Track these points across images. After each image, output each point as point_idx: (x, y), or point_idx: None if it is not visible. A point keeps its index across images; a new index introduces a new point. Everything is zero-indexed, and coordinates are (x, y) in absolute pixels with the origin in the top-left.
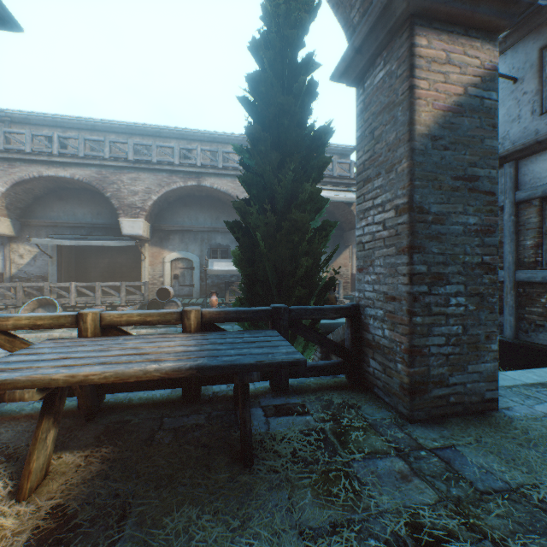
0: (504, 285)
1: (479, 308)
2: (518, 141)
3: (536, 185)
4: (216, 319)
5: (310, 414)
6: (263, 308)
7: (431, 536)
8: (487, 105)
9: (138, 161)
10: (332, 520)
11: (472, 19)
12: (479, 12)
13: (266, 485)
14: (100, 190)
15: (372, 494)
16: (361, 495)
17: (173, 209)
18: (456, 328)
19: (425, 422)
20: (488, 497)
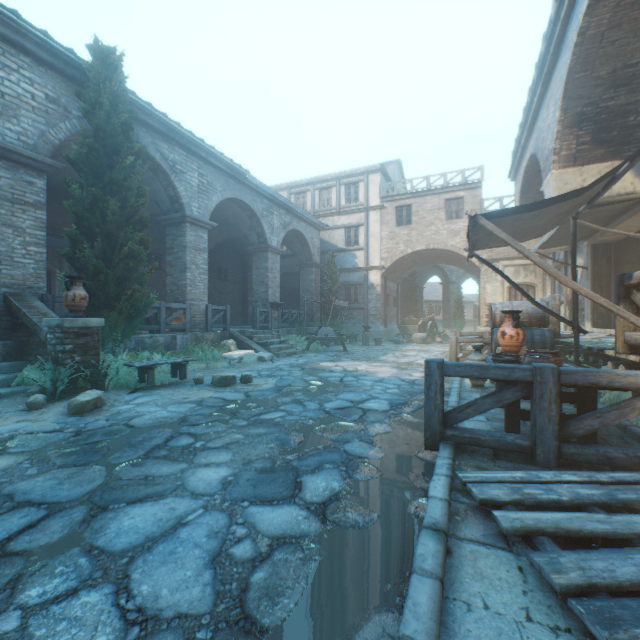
0: None
1: None
2: None
3: None
4: None
5: None
6: None
7: None
8: None
9: (539, 69)
10: None
11: None
12: None
13: None
14: (536, 154)
15: None
16: None
17: None
18: None
19: None
20: None
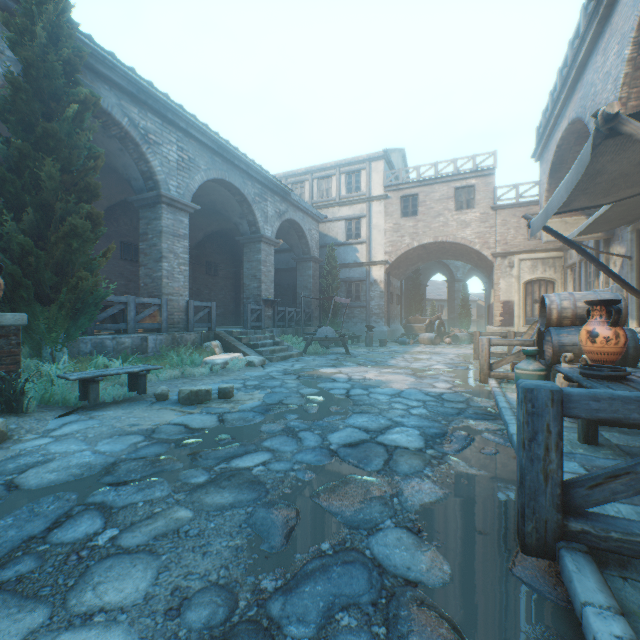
0: None
1: None
2: None
3: None
4: None
5: None
6: None
7: None
8: None
9: (597, 1)
10: None
11: None
12: None
13: None
14: (581, 117)
15: None
16: None
17: None
18: None
19: None
20: None
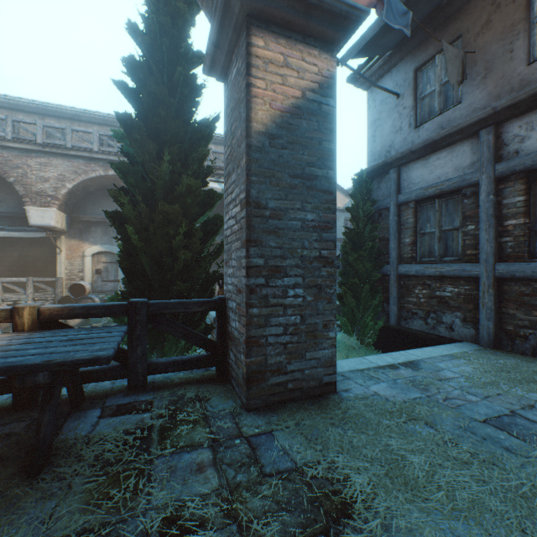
0: (390, 278)
1: (317, 298)
2: (400, 150)
3: (412, 190)
4: (58, 316)
5: (151, 411)
6: (118, 303)
7: (182, 528)
8: (325, 110)
9: (49, 145)
10: (85, 527)
11: (308, 27)
12: (313, 22)
13: (36, 496)
14: (0, 174)
15: (151, 491)
16: (140, 493)
17: (95, 199)
18: (295, 318)
19: (261, 410)
20: (268, 479)
